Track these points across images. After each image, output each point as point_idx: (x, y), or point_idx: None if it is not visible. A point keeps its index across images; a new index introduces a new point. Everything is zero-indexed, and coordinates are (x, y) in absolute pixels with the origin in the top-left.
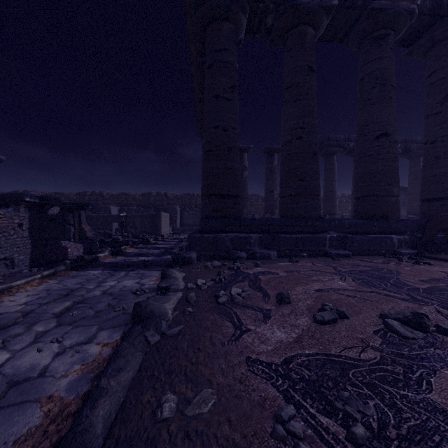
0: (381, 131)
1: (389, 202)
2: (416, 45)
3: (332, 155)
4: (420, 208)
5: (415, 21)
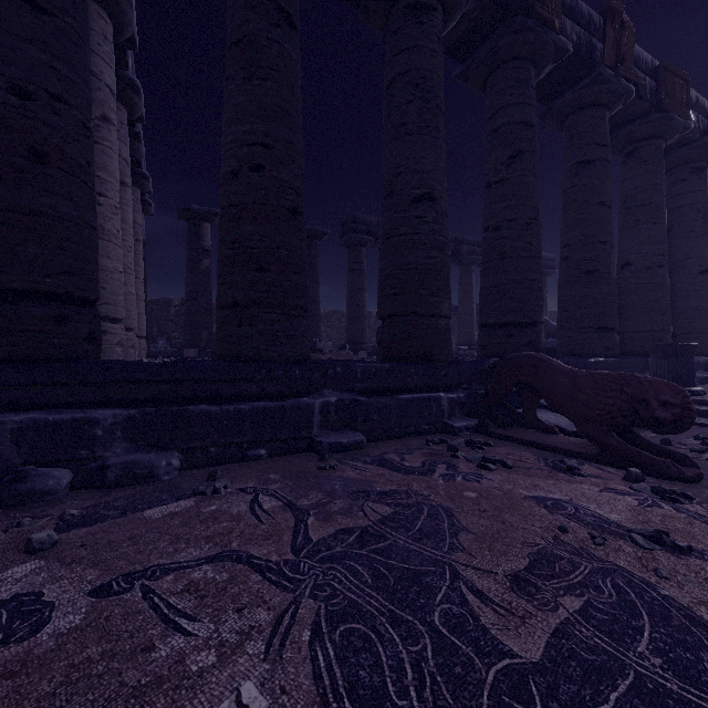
0: (422, 190)
1: (435, 328)
2: (473, 59)
3: (360, 247)
4: (479, 340)
5: (474, 6)
